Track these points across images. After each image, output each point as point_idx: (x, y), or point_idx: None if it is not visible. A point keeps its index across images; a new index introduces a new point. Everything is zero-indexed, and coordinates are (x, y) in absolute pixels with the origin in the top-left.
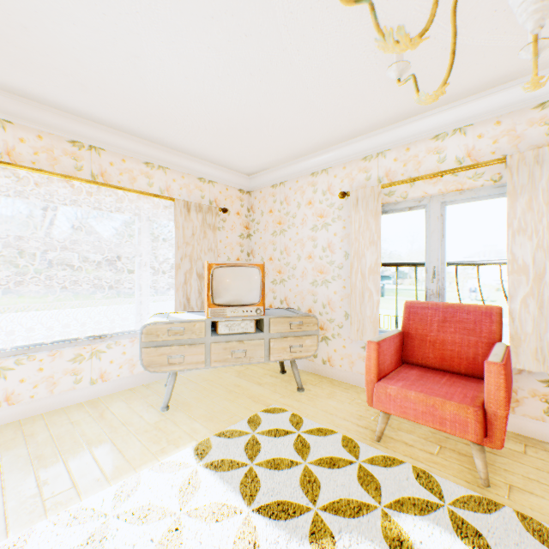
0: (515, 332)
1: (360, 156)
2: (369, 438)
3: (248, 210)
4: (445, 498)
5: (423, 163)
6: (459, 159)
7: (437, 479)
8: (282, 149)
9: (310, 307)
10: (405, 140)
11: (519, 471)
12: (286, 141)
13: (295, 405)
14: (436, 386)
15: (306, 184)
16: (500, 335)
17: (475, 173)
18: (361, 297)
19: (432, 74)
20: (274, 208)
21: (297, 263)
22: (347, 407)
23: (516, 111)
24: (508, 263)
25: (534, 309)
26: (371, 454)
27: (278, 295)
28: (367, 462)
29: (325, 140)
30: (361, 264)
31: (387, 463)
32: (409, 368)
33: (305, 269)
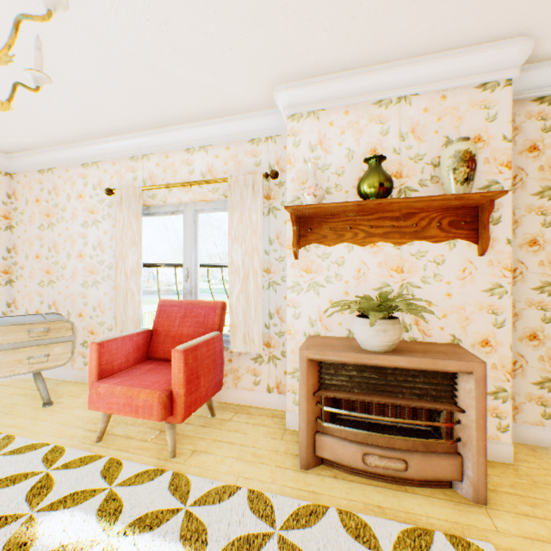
0: (234, 322)
1: (128, 155)
2: (90, 441)
3: (9, 196)
4: (120, 481)
5: (179, 172)
6: (204, 174)
7: (126, 465)
8: (35, 129)
9: (82, 311)
10: (164, 147)
11: (213, 436)
12: (32, 120)
13: (25, 424)
14: (152, 377)
15: (77, 175)
16: (220, 326)
17: (214, 188)
18: (126, 297)
19: (158, 90)
20: (42, 197)
21: (67, 262)
22: (94, 412)
23: (239, 141)
24: (229, 265)
25: (244, 302)
26: (74, 458)
27: (46, 299)
28: (61, 468)
29: (86, 130)
30: (126, 264)
31: (86, 463)
32: (149, 363)
33: (76, 269)
